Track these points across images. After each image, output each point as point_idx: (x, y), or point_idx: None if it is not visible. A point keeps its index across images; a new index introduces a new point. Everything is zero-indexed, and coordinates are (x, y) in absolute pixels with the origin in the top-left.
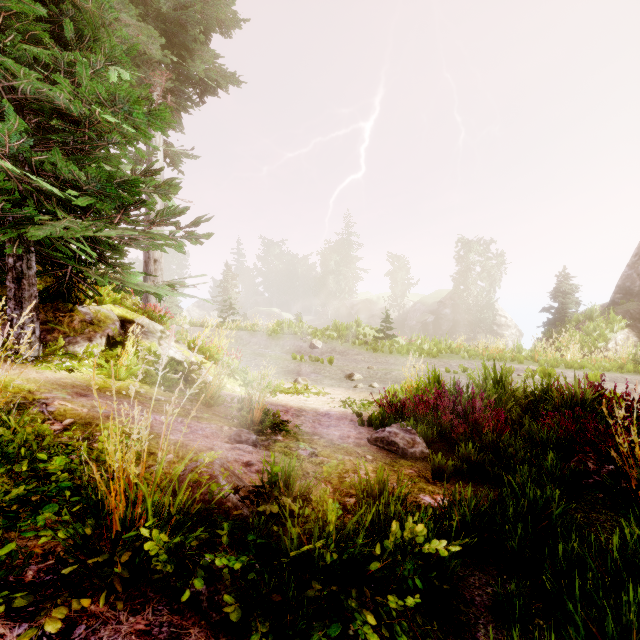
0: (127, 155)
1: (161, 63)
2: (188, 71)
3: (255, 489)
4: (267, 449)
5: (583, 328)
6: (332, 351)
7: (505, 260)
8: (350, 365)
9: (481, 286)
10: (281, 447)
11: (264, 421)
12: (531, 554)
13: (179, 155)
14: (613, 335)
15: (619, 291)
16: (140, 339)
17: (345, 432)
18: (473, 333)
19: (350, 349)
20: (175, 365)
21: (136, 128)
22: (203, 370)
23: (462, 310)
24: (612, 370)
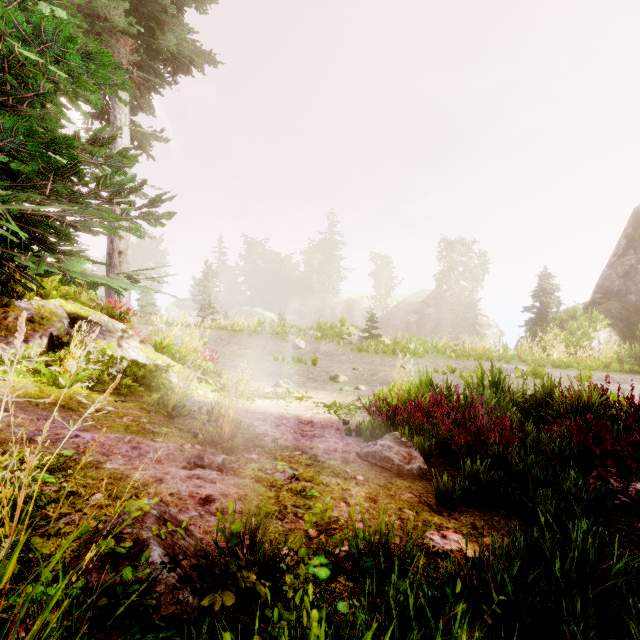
0: (65, 114)
1: (127, 35)
2: (158, 45)
3: (211, 544)
4: (236, 474)
5: (567, 327)
6: (316, 351)
7: (487, 260)
8: (334, 366)
9: (463, 286)
10: (254, 470)
11: (235, 436)
12: (594, 636)
13: (148, 137)
14: (596, 334)
15: (599, 291)
16: (95, 339)
17: (331, 445)
18: (456, 333)
19: (334, 349)
20: (137, 369)
21: (73, 77)
22: (171, 374)
23: (445, 310)
24: (598, 369)
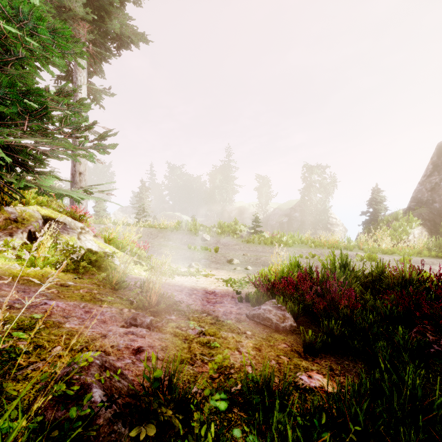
0: (38, 73)
1: (85, 21)
2: (107, 28)
3: (140, 385)
4: (160, 331)
5: (392, 226)
6: (217, 242)
7: (335, 179)
8: (230, 253)
9: (319, 197)
10: (173, 328)
11: (160, 303)
12: None
13: (100, 92)
14: (412, 230)
15: (413, 200)
16: (61, 234)
17: (228, 309)
18: (314, 229)
19: (230, 241)
20: (91, 255)
21: (43, 46)
22: (115, 258)
23: (307, 214)
24: (413, 255)
